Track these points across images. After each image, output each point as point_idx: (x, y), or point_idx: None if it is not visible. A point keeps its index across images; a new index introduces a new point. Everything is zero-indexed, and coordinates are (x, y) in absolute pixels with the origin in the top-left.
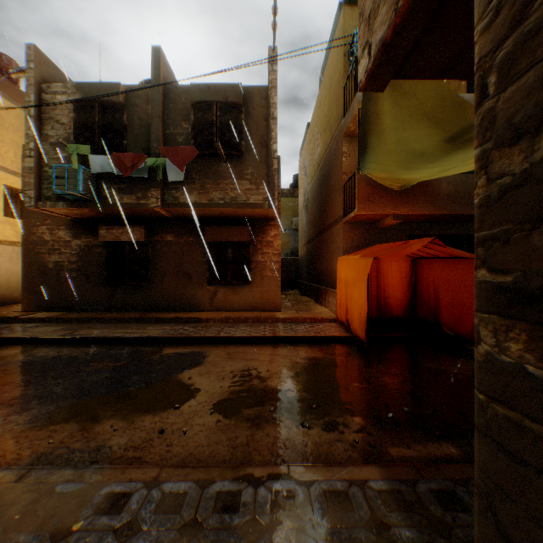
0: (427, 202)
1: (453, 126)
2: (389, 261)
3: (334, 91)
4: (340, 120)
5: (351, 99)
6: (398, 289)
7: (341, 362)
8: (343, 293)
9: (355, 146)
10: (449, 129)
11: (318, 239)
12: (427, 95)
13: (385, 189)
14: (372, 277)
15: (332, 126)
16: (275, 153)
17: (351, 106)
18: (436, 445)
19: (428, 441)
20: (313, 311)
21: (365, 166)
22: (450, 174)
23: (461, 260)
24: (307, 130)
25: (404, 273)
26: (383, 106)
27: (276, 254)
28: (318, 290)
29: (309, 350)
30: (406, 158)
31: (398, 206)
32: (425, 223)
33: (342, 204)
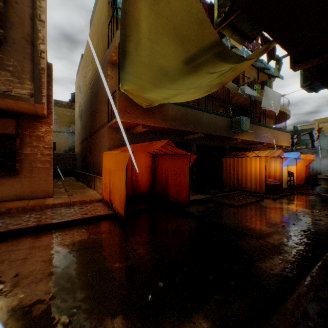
0: (162, 119)
1: (193, 47)
2: (139, 156)
3: (101, 29)
4: (105, 51)
5: (114, 35)
6: (144, 175)
7: (104, 241)
8: (107, 180)
9: (117, 73)
10: (189, 50)
11: (89, 139)
12: (179, 5)
13: (137, 106)
14: (128, 167)
15: (99, 56)
16: (43, 53)
17: (113, 40)
18: (192, 324)
19: (185, 322)
20: (83, 194)
21: (124, 77)
22: (177, 100)
23: (181, 156)
24: (81, 59)
25: (148, 164)
26: (142, 10)
27: (47, 147)
28: (89, 177)
29: (75, 233)
30: (156, 74)
31: (145, 119)
32: (159, 133)
33: (107, 113)
